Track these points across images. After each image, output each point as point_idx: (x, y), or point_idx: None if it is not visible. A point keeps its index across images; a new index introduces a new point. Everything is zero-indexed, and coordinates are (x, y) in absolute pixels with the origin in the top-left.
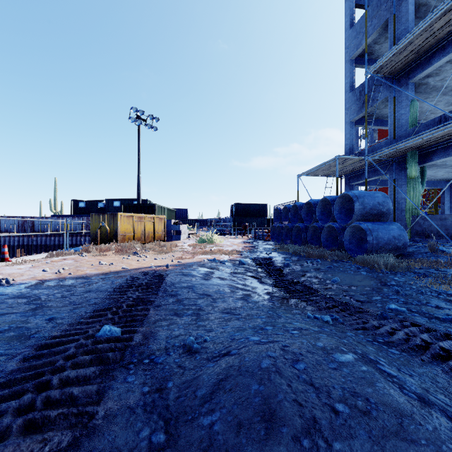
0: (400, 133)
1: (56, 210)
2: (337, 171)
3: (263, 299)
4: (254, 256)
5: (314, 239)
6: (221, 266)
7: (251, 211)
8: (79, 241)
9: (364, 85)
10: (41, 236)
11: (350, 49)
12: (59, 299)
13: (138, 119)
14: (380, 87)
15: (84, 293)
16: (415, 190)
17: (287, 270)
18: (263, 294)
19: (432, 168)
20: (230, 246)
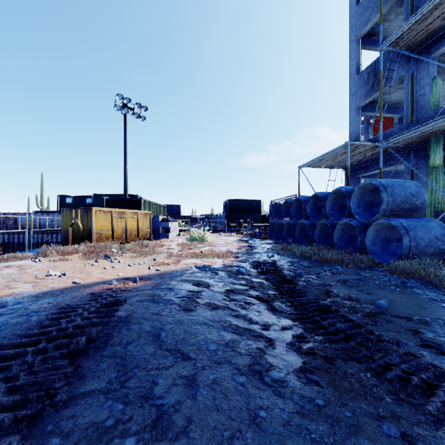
0: (418, 116)
1: (43, 206)
2: (348, 159)
3: (292, 367)
4: (253, 260)
5: (322, 238)
6: (212, 279)
7: (245, 207)
8: None
9: (373, 65)
10: (23, 233)
11: (356, 27)
12: None
13: (125, 107)
14: (393, 66)
15: None
16: (438, 181)
17: (301, 283)
18: (285, 346)
19: None
20: (224, 246)
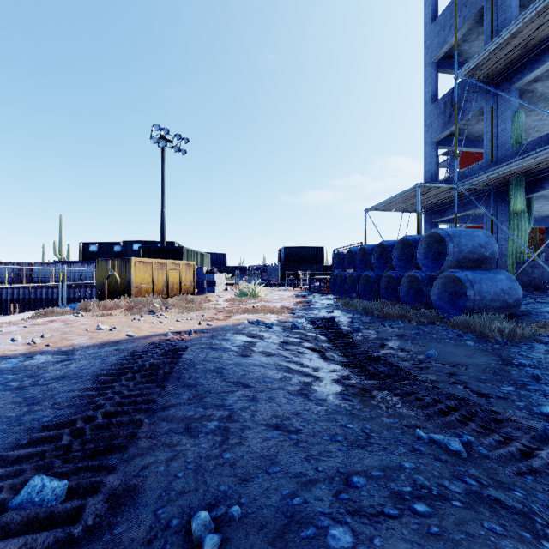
0: (499, 154)
1: (62, 254)
2: (419, 203)
3: (333, 392)
4: (311, 316)
5: (389, 293)
6: (266, 332)
7: (304, 256)
8: (89, 293)
9: (450, 93)
10: (41, 287)
11: (432, 48)
12: (10, 393)
13: (162, 139)
14: (472, 96)
15: (54, 380)
16: (520, 228)
17: (358, 337)
18: (330, 381)
19: (539, 200)
20: (278, 301)
